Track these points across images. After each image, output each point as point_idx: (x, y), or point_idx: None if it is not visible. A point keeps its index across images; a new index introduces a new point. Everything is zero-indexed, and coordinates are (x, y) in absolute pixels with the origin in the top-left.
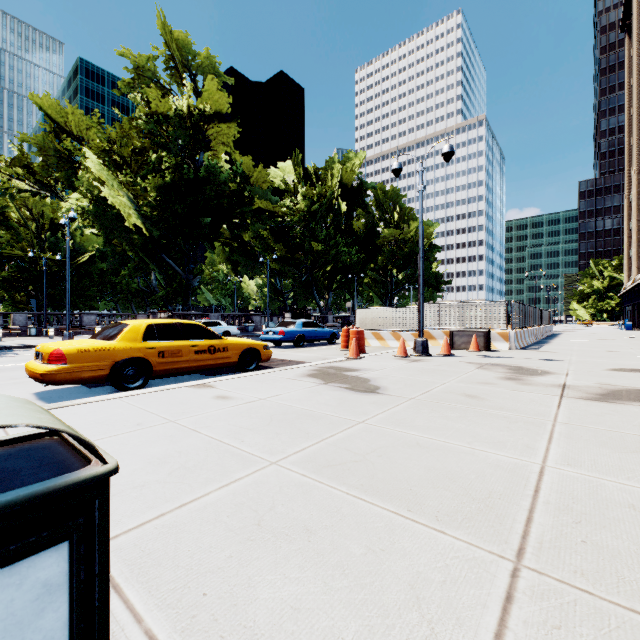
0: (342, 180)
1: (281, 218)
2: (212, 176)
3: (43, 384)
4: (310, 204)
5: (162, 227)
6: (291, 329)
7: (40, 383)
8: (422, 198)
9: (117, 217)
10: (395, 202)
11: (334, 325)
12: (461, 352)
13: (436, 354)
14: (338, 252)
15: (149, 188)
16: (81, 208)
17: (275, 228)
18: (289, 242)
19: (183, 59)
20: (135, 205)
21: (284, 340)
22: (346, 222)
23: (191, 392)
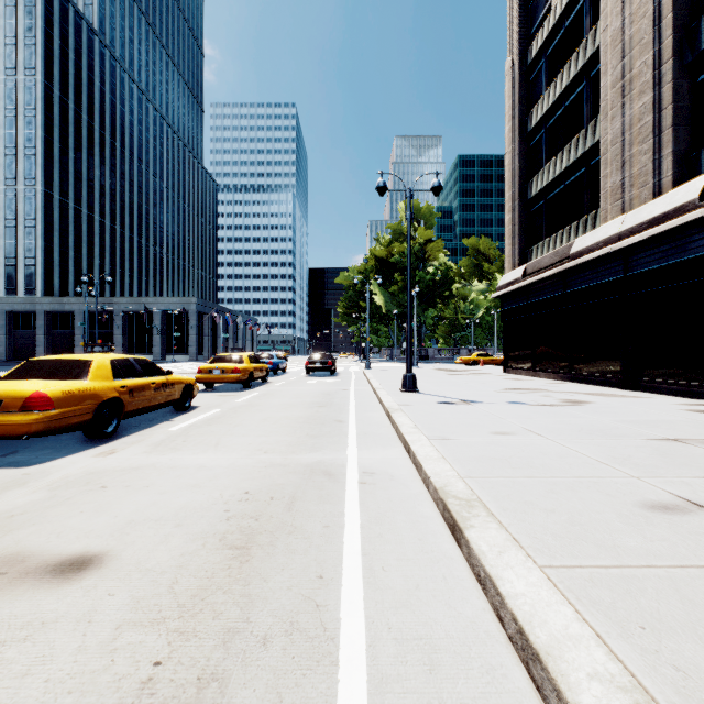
0: None
1: None
2: None
3: None
4: None
5: None
6: None
7: None
8: None
9: None
10: None
11: None
12: None
13: None
14: None
15: None
16: (492, 299)
17: None
18: None
19: None
20: None
21: None
22: None
23: None
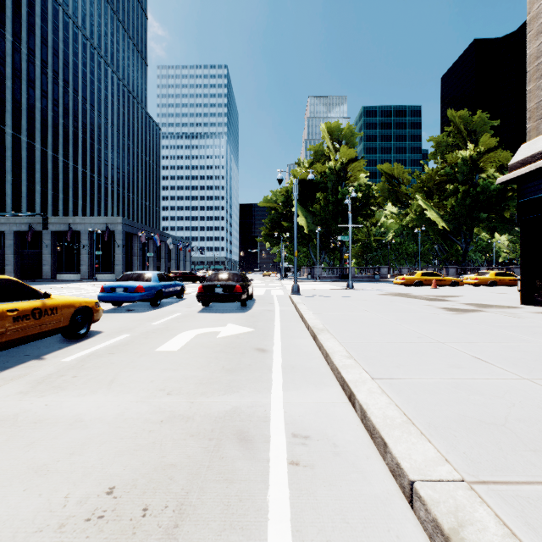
0: None
1: None
2: (485, 188)
3: (473, 285)
4: None
5: (452, 222)
6: None
7: (471, 285)
8: None
9: (427, 220)
10: None
11: None
12: None
13: None
14: None
15: (448, 205)
16: (411, 219)
17: None
18: None
19: (463, 124)
20: (439, 214)
21: None
22: None
23: (513, 288)
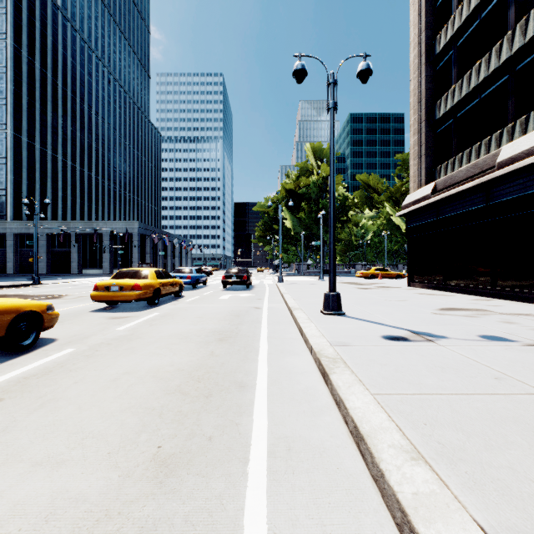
0: None
1: None
2: None
3: None
4: None
5: None
6: None
7: None
8: None
9: (395, 225)
10: None
11: None
12: None
13: None
14: None
15: None
16: (382, 223)
17: None
18: None
19: None
20: (403, 220)
21: None
22: None
23: None
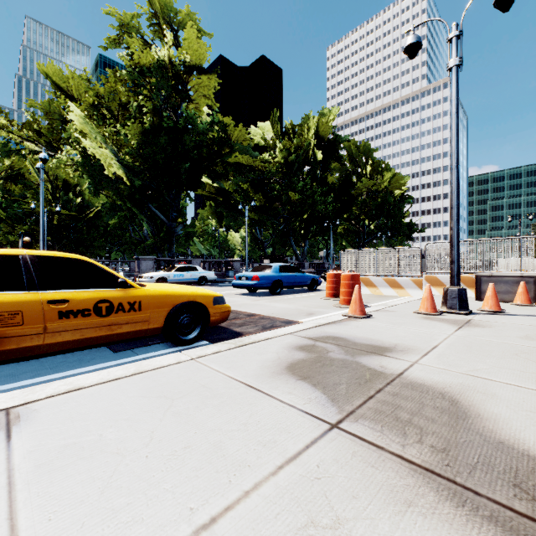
0: (318, 132)
1: (260, 172)
2: (191, 124)
3: None
4: (287, 156)
5: (144, 176)
6: (266, 274)
7: None
8: (457, 77)
9: (104, 167)
10: (367, 156)
11: (310, 271)
12: (504, 306)
13: (477, 310)
14: (314, 201)
15: (130, 136)
16: (71, 159)
17: (255, 181)
18: (268, 193)
19: (166, 15)
20: (118, 154)
21: (258, 286)
22: (321, 174)
23: None
